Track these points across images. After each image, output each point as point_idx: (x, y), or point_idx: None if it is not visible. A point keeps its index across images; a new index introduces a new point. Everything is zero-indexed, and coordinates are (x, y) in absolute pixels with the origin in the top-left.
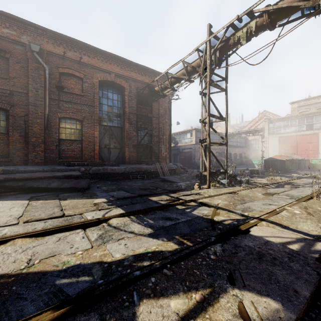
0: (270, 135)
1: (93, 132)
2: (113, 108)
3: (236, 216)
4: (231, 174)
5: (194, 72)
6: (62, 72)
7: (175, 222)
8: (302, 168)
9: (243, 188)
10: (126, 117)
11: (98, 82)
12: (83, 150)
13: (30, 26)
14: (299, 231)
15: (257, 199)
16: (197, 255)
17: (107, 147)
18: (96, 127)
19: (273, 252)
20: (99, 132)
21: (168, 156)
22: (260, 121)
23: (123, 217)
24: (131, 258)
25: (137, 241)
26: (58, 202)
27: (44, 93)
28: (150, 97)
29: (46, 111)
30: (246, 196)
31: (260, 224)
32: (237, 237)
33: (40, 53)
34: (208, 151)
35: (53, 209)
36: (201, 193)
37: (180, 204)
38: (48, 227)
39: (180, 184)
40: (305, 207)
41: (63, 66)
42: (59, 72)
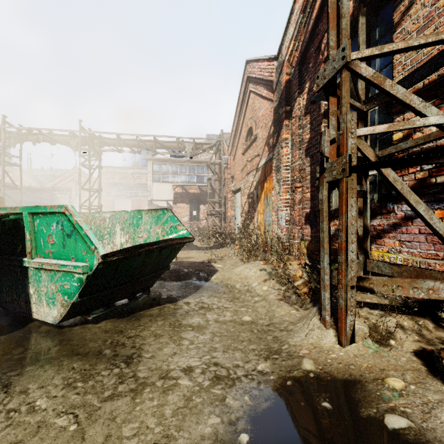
0: (78, 196)
1: None
2: None
3: None
4: None
5: None
6: None
7: None
8: None
9: None
10: None
11: None
12: None
13: None
14: None
15: None
16: None
17: None
18: None
19: None
20: None
21: None
22: (71, 177)
23: None
24: None
25: None
26: None
27: None
28: None
29: None
30: None
31: None
32: None
33: None
34: None
35: None
36: None
37: None
38: None
39: None
40: None
41: None
42: None
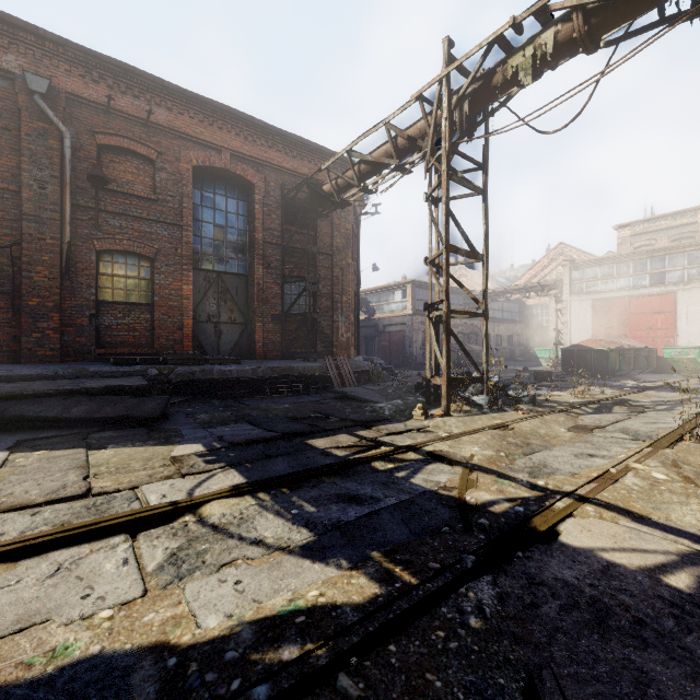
0: (574, 295)
1: (180, 286)
2: (226, 231)
3: (520, 491)
4: (497, 382)
5: (412, 151)
6: (106, 146)
7: (370, 509)
8: (643, 367)
9: (524, 415)
10: (258, 252)
11: (192, 169)
12: (156, 328)
13: (26, 33)
14: (678, 530)
15: (558, 442)
16: (433, 618)
17: (213, 321)
18: (186, 275)
19: (630, 598)
20: (194, 286)
21: (353, 342)
22: (551, 266)
23: (238, 498)
24: (247, 635)
25: (269, 569)
26: (84, 455)
27: (60, 191)
28: (312, 206)
29: (65, 235)
30: (532, 436)
31: (581, 514)
32: (530, 554)
33: (50, 98)
34: (446, 330)
35: (66, 475)
36: (430, 429)
37: (381, 459)
38: (39, 529)
39: (381, 407)
40: (674, 462)
41: (107, 131)
42: (99, 145)
